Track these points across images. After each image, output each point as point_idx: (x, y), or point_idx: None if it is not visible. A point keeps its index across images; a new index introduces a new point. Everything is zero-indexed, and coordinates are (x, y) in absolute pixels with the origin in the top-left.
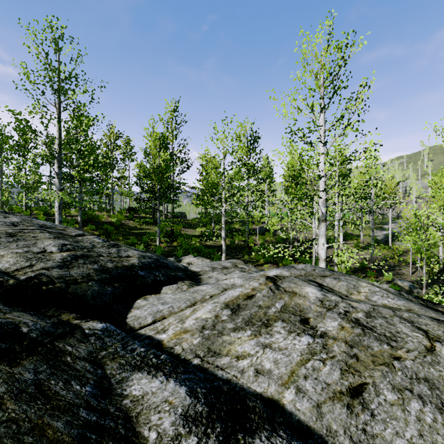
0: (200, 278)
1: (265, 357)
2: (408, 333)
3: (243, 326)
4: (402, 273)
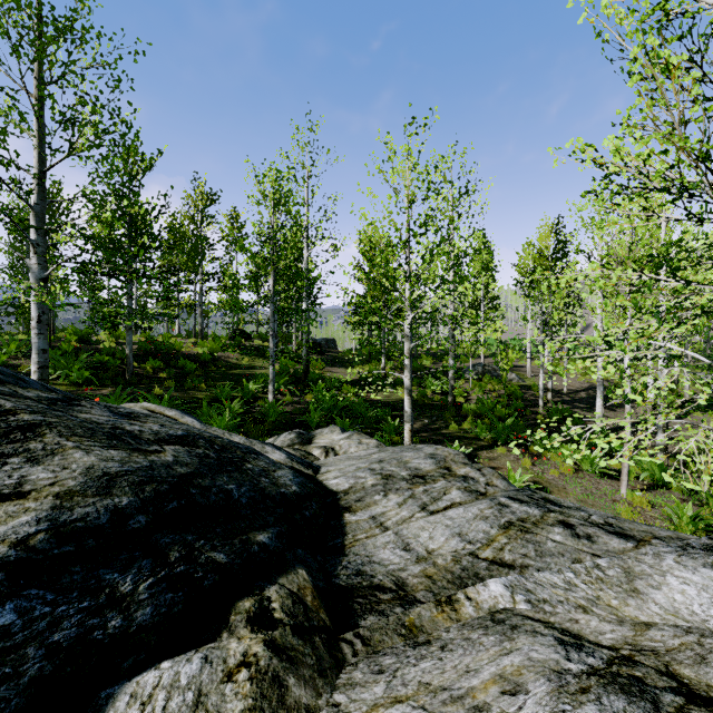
0: (347, 526)
1: None
2: None
3: None
4: None
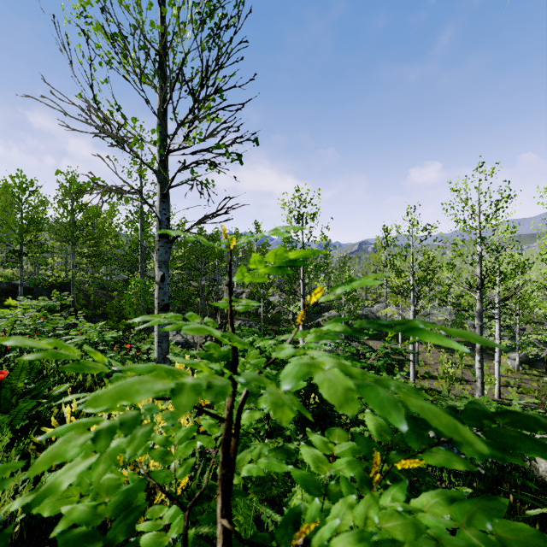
0: None
1: None
2: None
3: None
4: None
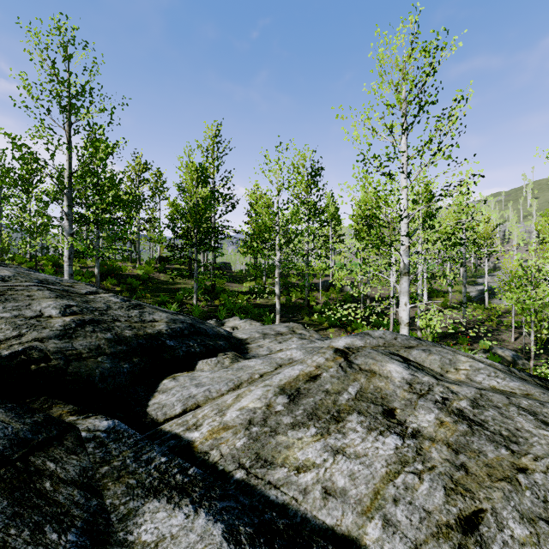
0: (248, 348)
1: (336, 469)
2: (532, 430)
3: (305, 421)
4: (502, 339)
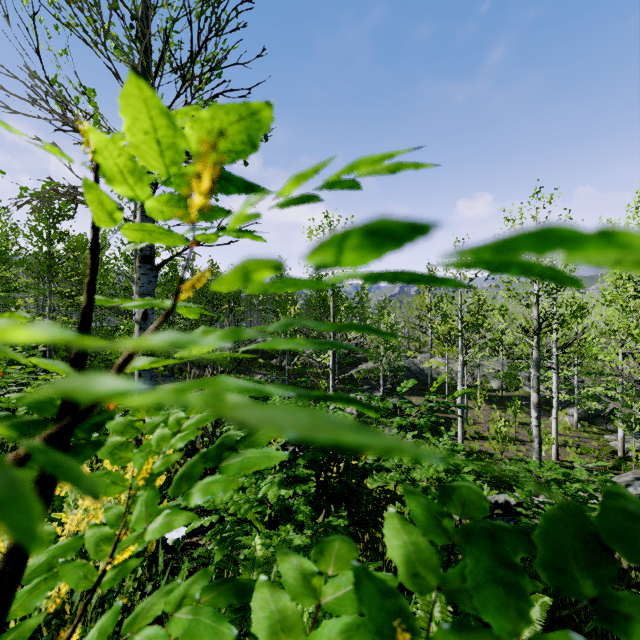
0: None
1: None
2: None
3: None
4: None
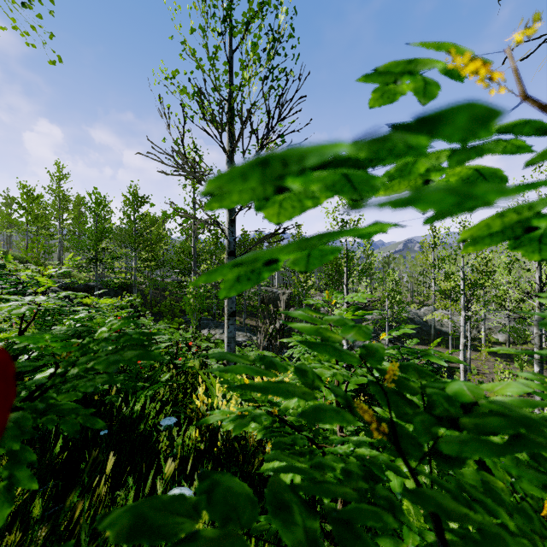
0: None
1: None
2: None
3: None
4: None
